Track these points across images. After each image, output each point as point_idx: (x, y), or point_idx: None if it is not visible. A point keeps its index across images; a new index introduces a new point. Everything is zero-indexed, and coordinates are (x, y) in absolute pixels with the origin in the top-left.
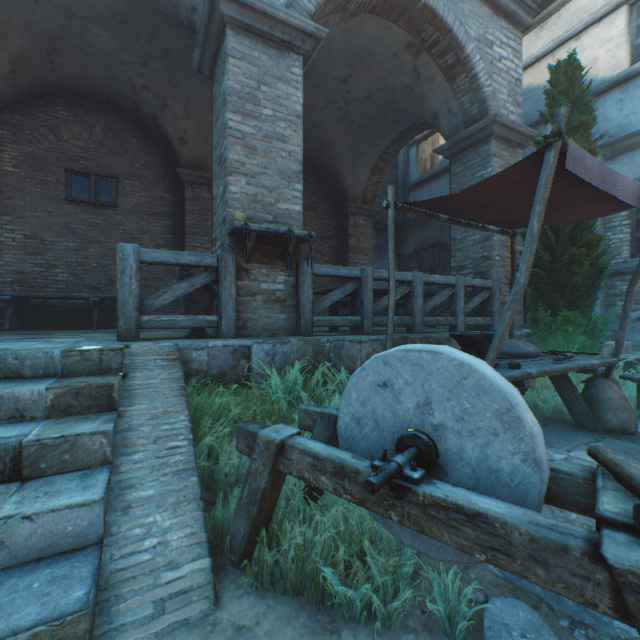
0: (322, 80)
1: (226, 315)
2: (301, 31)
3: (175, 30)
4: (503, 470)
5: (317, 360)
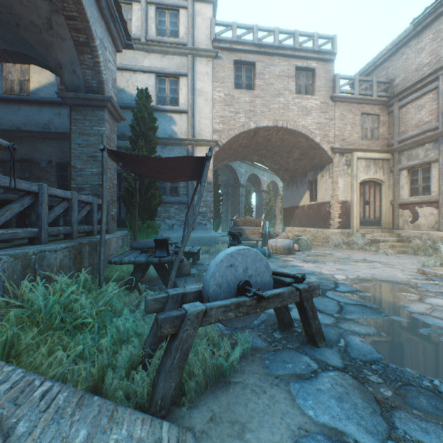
0: None
1: None
2: None
3: None
4: (266, 282)
5: (26, 274)
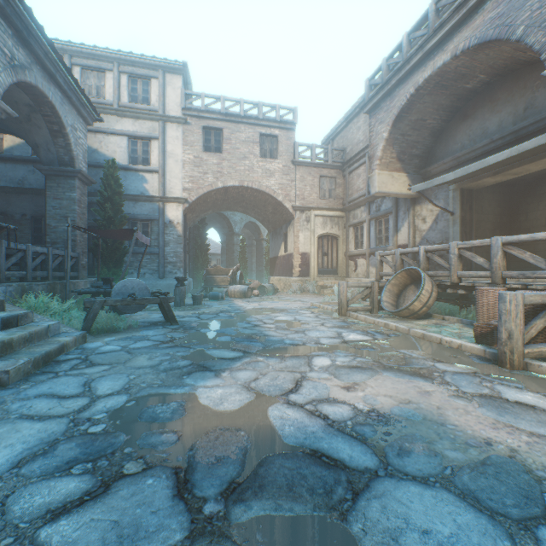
0: None
1: None
2: (4, 110)
3: None
4: (146, 295)
5: (23, 294)
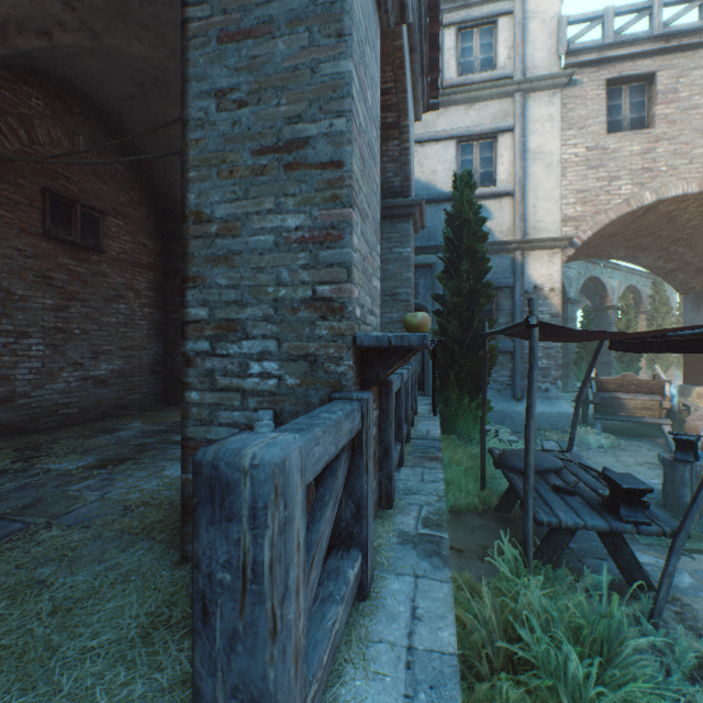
0: None
1: (369, 539)
2: None
3: None
4: None
5: None
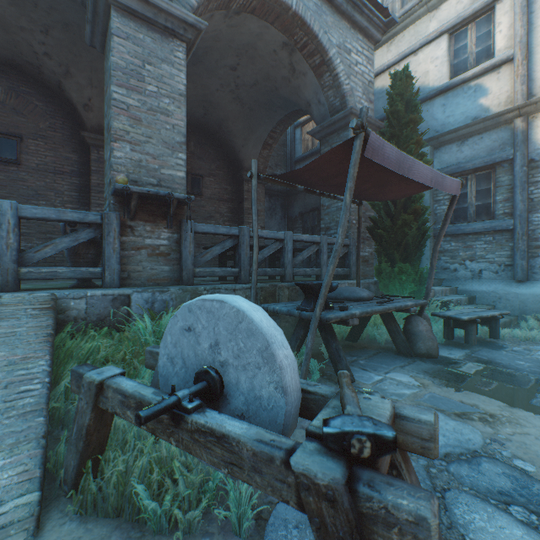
0: (215, 65)
1: (110, 267)
2: (183, 21)
3: (73, 5)
4: (264, 397)
5: None
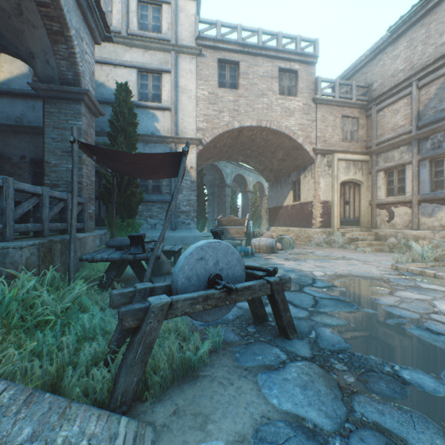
0: None
1: None
2: None
3: None
4: (238, 276)
5: None
